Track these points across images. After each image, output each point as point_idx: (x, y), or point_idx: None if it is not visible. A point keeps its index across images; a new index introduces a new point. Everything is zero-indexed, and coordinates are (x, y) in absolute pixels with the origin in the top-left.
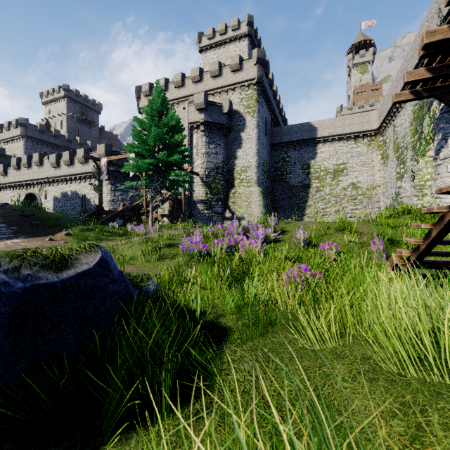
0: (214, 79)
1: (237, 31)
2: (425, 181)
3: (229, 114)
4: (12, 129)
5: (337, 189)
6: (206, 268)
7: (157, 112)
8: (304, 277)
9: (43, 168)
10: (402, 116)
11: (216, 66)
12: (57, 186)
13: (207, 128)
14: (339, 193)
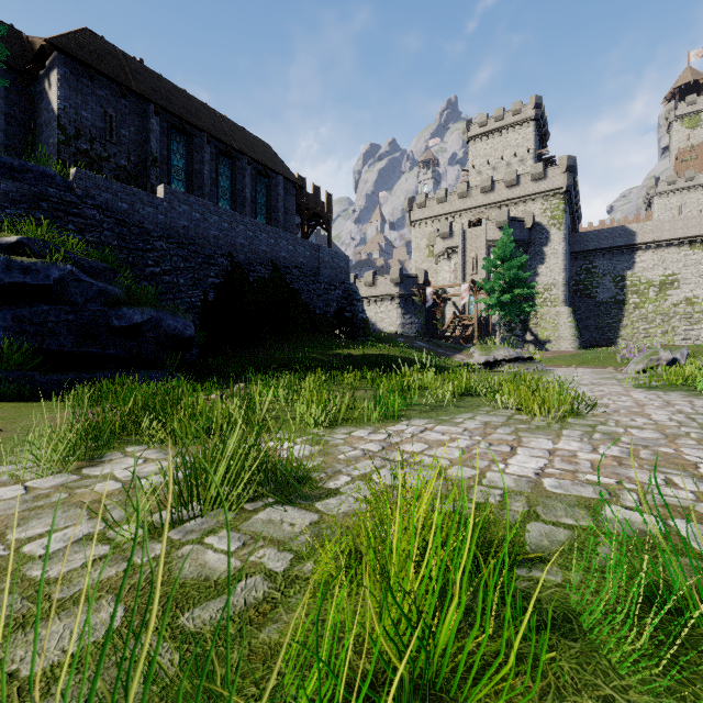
0: (509, 189)
1: (519, 117)
2: None
3: (531, 228)
4: None
5: (663, 305)
6: None
7: (508, 253)
8: None
9: None
10: None
11: (513, 175)
12: None
13: None
14: (667, 310)
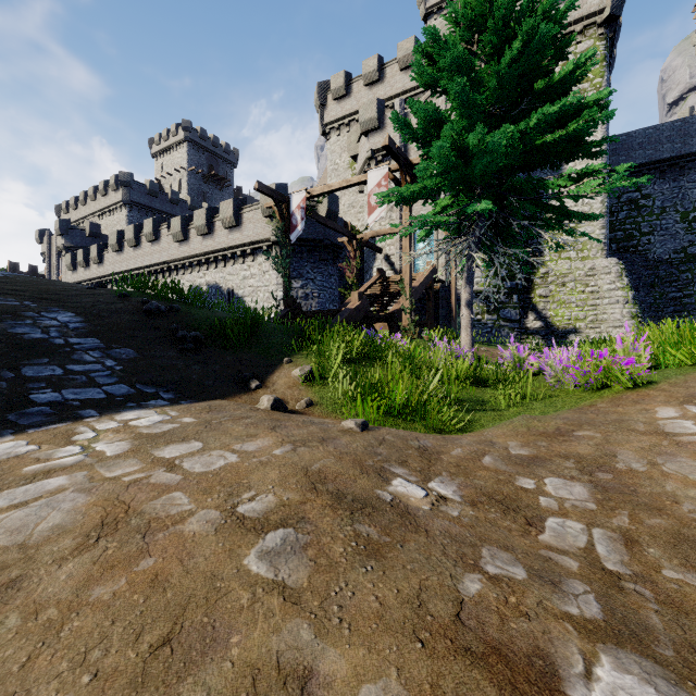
0: None
1: None
2: None
3: None
4: (110, 193)
5: None
6: None
7: (499, 6)
8: None
9: (159, 245)
10: None
11: None
12: (182, 276)
13: None
14: None
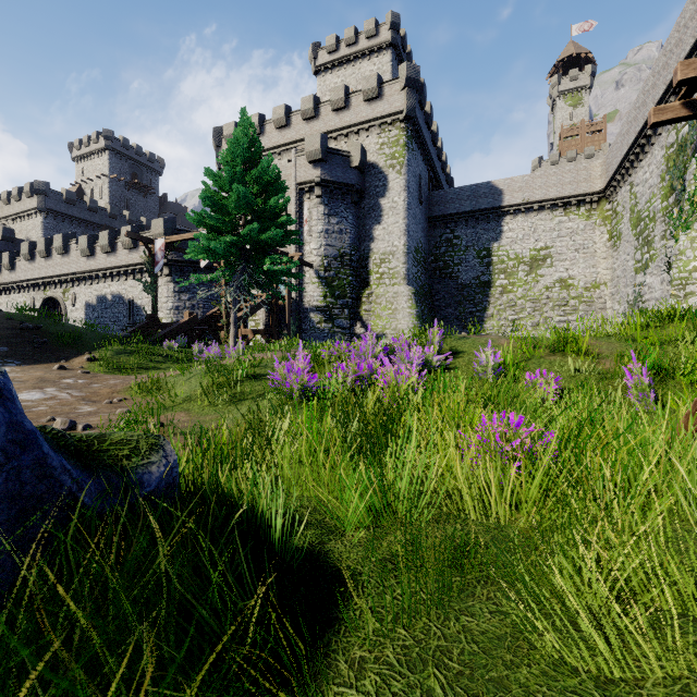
0: (338, 114)
1: (374, 40)
2: (689, 272)
3: (361, 169)
4: (24, 199)
5: (535, 289)
6: (309, 420)
7: (243, 161)
8: (520, 441)
9: (69, 258)
10: (646, 167)
11: (340, 93)
12: (90, 286)
13: (326, 191)
14: (538, 295)
